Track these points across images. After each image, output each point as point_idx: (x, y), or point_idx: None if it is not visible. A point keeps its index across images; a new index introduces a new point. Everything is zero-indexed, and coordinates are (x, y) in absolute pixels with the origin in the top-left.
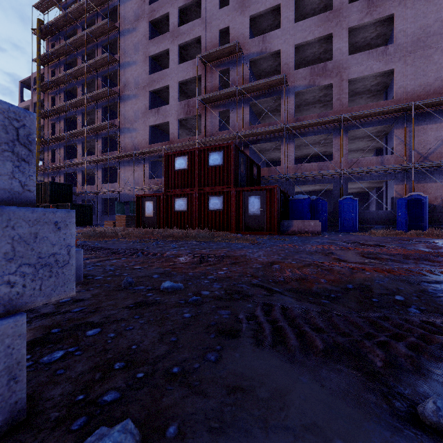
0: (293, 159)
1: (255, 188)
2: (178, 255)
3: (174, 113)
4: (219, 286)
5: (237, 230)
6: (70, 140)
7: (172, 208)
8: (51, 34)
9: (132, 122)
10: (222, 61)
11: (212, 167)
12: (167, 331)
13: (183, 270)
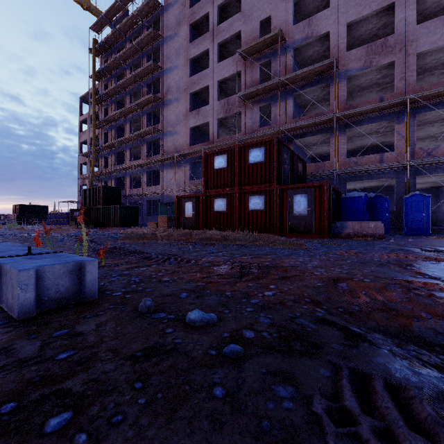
0: (345, 152)
1: (301, 186)
2: (214, 263)
3: (214, 112)
4: (268, 320)
5: (280, 232)
6: (119, 146)
7: (211, 208)
8: (104, 52)
9: (174, 126)
10: (263, 54)
11: (252, 164)
12: (178, 440)
13: (218, 286)
